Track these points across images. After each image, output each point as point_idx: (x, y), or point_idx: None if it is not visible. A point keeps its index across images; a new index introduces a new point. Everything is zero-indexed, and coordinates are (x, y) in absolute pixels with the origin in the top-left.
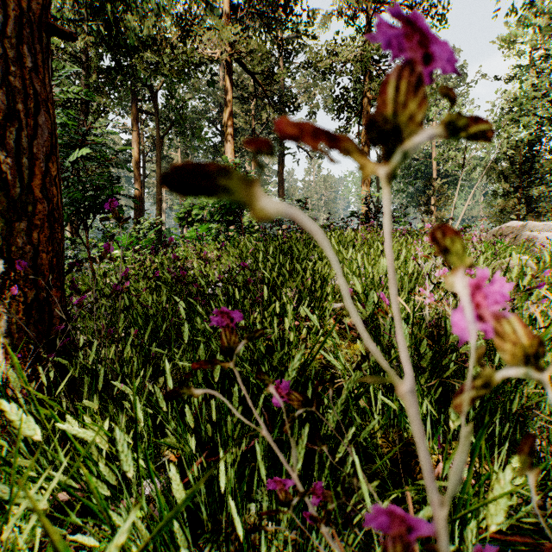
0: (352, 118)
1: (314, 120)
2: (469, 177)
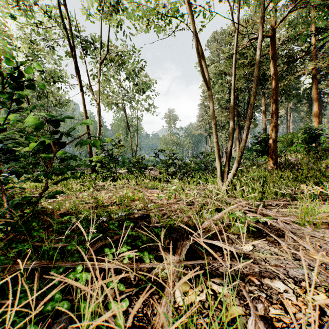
0: None
1: None
2: None
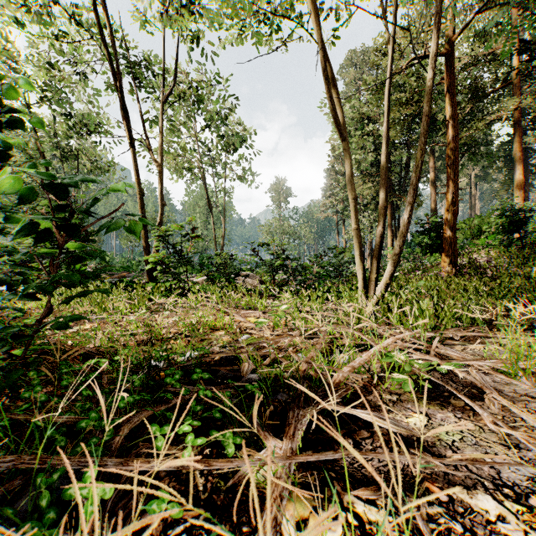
0: None
1: None
2: None
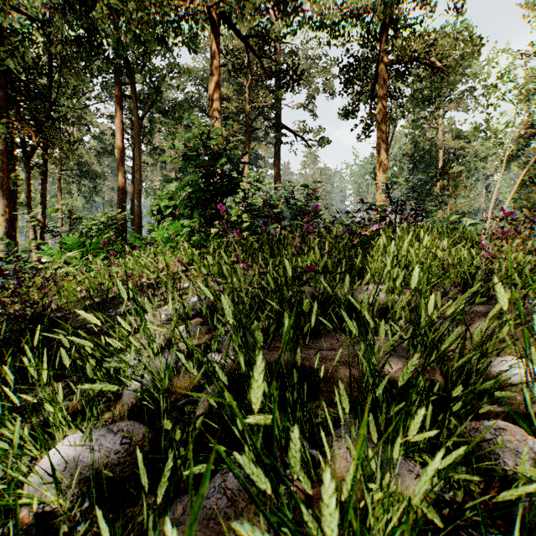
0: (363, 92)
1: (313, 105)
2: (475, 168)
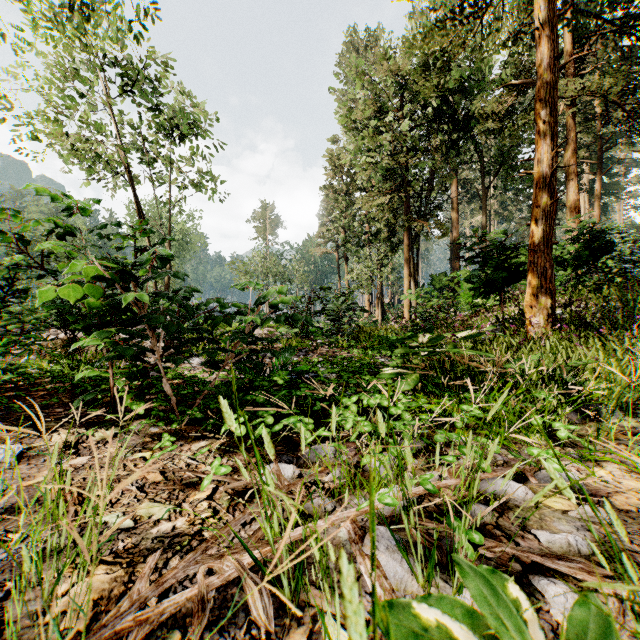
0: None
1: None
2: None
